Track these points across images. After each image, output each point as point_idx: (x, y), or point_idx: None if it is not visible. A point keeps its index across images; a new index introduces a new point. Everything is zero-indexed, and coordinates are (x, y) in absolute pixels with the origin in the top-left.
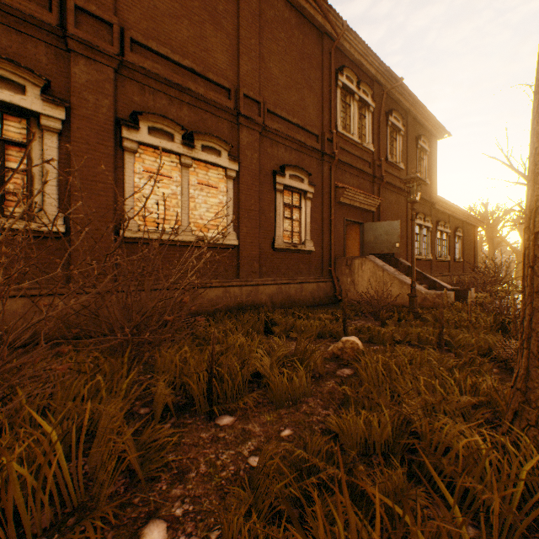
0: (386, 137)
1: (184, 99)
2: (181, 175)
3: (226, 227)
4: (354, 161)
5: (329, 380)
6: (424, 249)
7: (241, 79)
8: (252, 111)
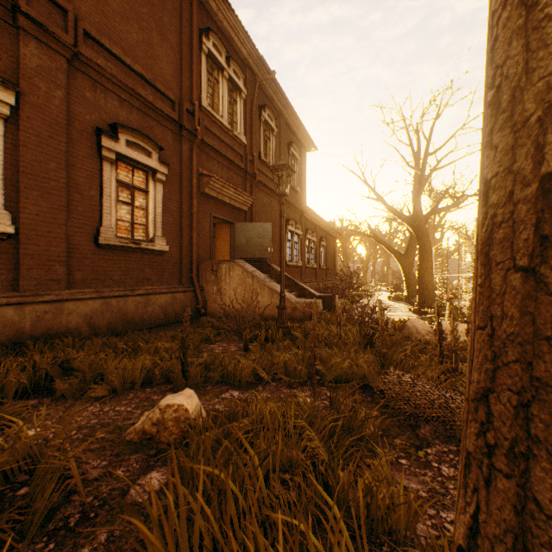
0: (260, 133)
1: None
2: None
3: None
4: (223, 148)
5: (96, 533)
6: (295, 256)
7: None
8: (50, 18)
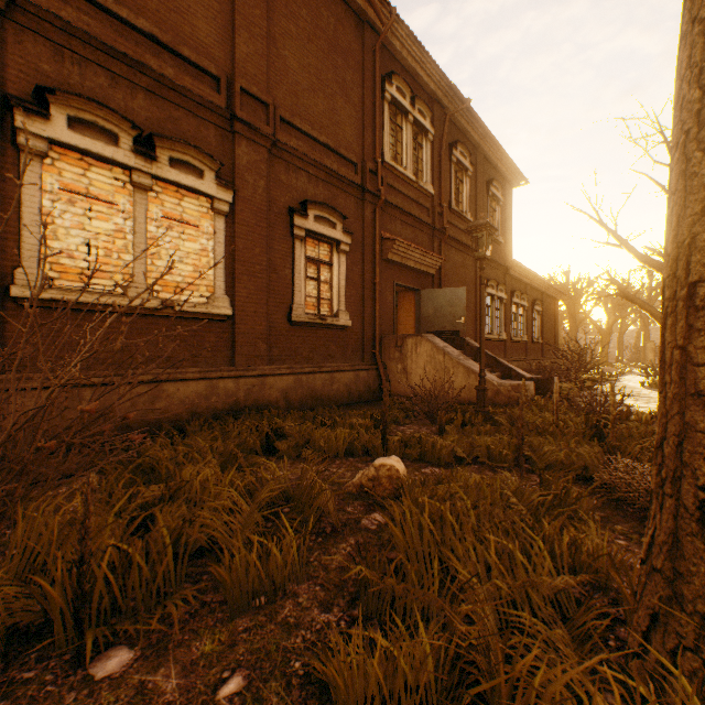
0: (450, 177)
1: (138, 81)
2: (133, 202)
3: (161, 276)
4: (407, 205)
5: (347, 538)
6: (496, 327)
7: (238, 65)
8: (256, 116)
